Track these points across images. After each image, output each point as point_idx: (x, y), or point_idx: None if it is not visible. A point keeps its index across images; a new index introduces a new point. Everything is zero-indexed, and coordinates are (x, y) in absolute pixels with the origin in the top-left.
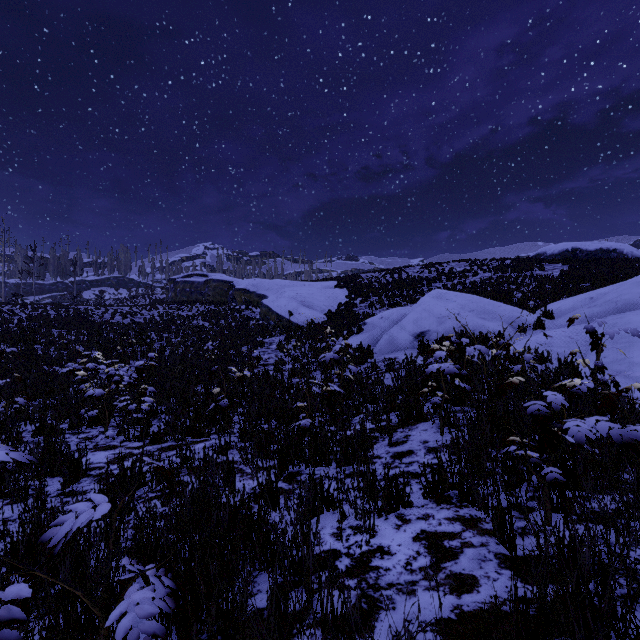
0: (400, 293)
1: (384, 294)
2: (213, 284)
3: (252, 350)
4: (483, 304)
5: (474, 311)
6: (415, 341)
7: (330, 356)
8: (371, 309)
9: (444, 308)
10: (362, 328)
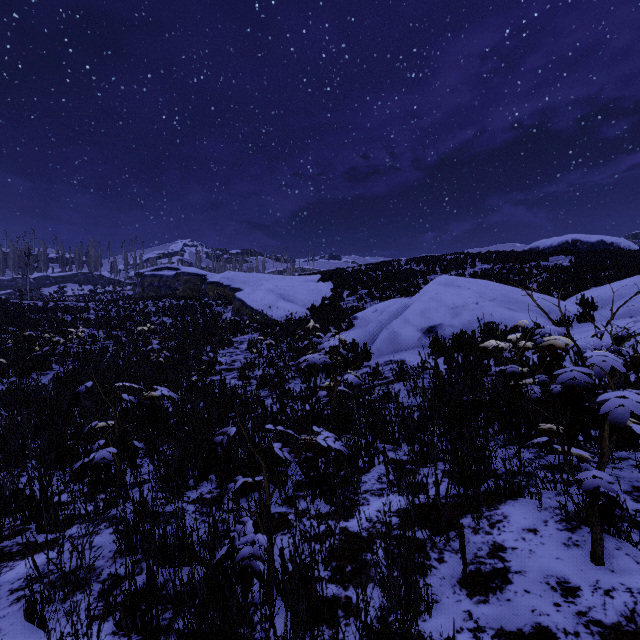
0: (392, 285)
1: (374, 286)
2: (183, 278)
3: (216, 351)
4: (506, 291)
5: (496, 300)
6: (424, 338)
7: (315, 361)
8: (360, 303)
9: (457, 296)
10: (352, 323)
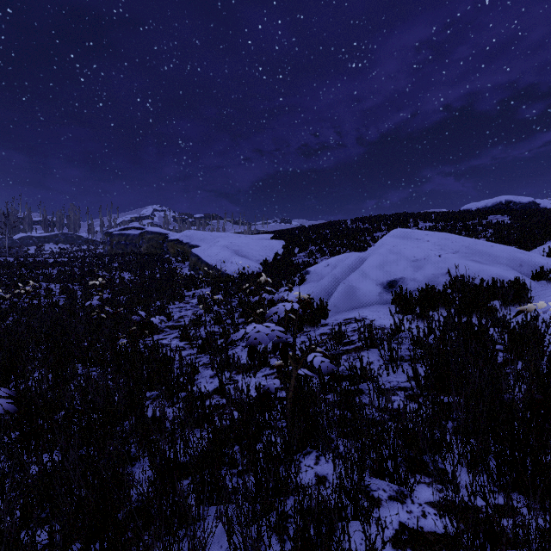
0: (341, 242)
1: (324, 243)
2: (147, 236)
3: (165, 305)
4: (468, 243)
5: (459, 252)
6: (385, 293)
7: (261, 338)
8: (311, 258)
9: (417, 249)
10: (305, 277)
